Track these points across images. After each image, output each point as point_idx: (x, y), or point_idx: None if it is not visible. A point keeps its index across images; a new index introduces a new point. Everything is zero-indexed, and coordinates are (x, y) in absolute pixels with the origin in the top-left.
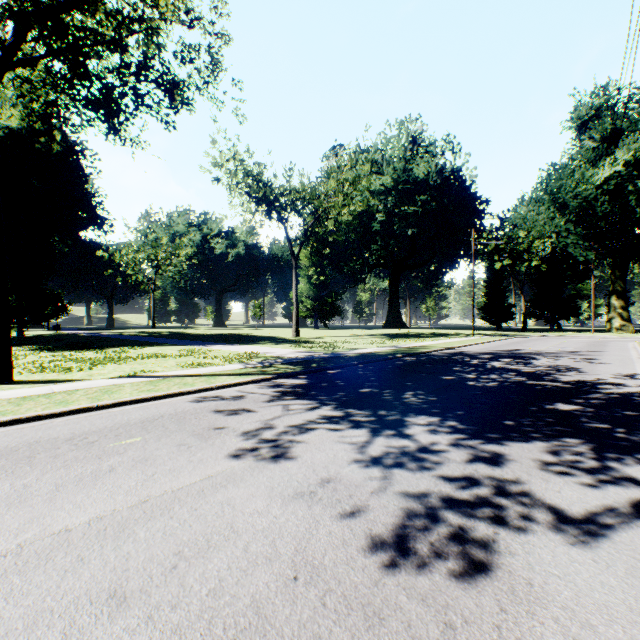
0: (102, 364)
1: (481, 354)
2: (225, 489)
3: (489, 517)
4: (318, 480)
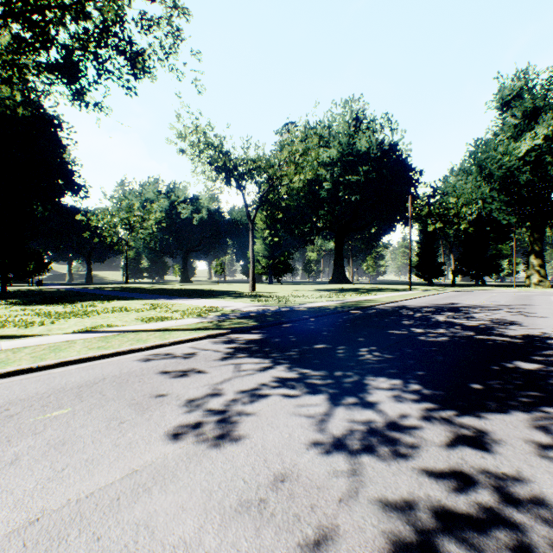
0: (65, 318)
1: (422, 308)
2: (148, 496)
3: (509, 551)
4: (270, 477)
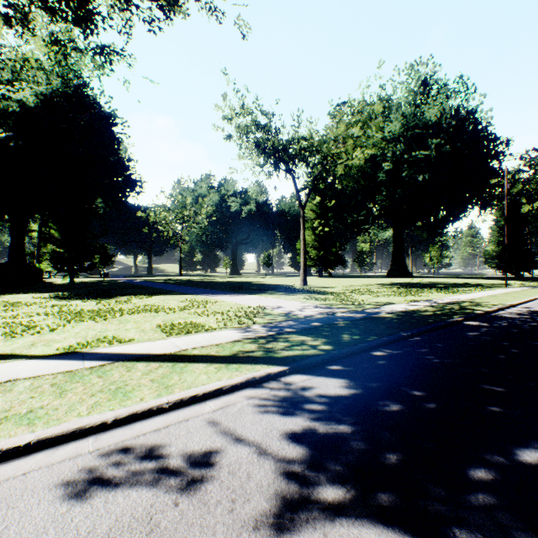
0: (77, 321)
1: None
2: None
3: None
4: None
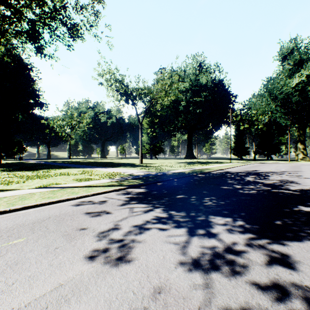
0: (32, 179)
1: (238, 173)
2: (67, 305)
3: None
4: (151, 290)
